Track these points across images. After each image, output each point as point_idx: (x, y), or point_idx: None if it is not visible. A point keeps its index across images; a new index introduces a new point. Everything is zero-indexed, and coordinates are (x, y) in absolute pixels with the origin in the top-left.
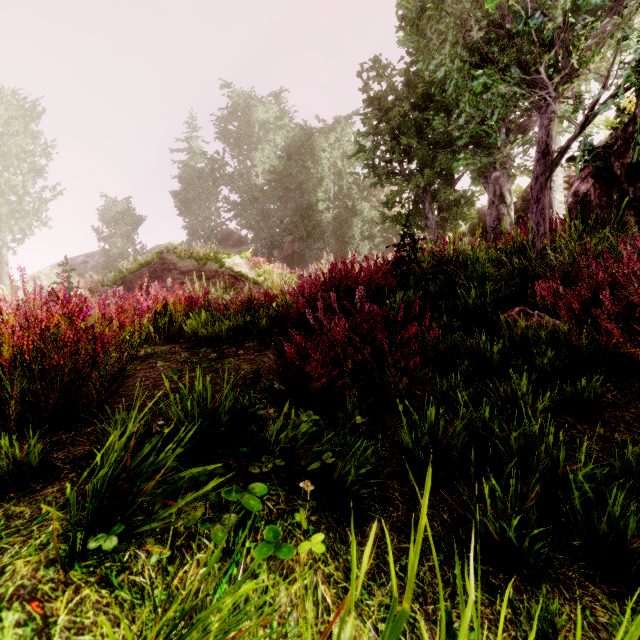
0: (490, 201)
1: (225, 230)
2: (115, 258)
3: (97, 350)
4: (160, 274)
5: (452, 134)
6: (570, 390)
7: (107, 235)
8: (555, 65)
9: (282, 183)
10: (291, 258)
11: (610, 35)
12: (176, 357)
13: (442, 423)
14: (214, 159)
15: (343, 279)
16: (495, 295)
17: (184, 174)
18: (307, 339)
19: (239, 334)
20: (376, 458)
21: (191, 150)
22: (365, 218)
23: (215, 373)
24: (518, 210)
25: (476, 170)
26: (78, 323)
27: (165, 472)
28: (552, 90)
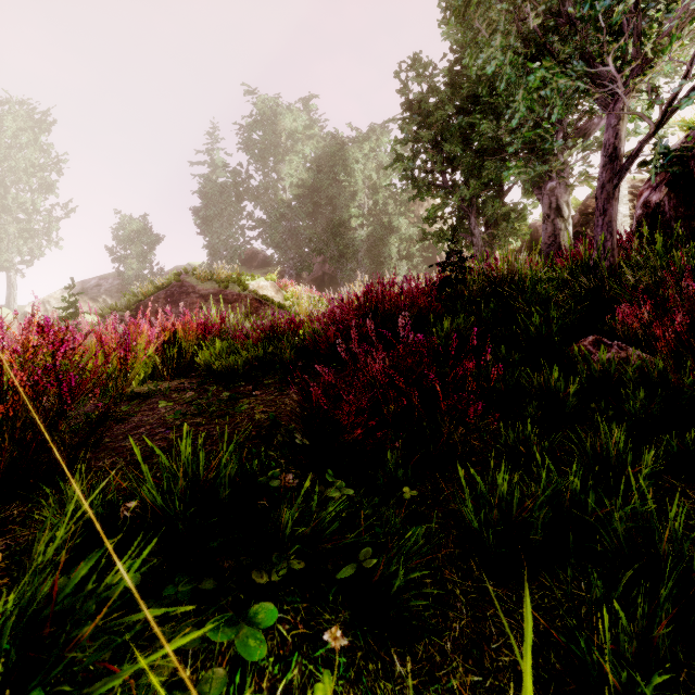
0: (545, 215)
1: (249, 250)
2: (130, 281)
3: (63, 396)
4: (178, 298)
5: (502, 139)
6: (676, 445)
7: (122, 256)
8: (624, 56)
9: (311, 198)
10: (321, 280)
11: (690, 19)
12: (182, 396)
13: (518, 495)
14: (237, 172)
15: (380, 303)
16: (563, 322)
17: (205, 189)
18: (338, 375)
19: (258, 368)
20: (431, 545)
21: (213, 163)
22: (403, 236)
23: (225, 419)
24: (575, 225)
25: (529, 180)
26: (59, 357)
27: (109, 609)
28: (621, 84)
